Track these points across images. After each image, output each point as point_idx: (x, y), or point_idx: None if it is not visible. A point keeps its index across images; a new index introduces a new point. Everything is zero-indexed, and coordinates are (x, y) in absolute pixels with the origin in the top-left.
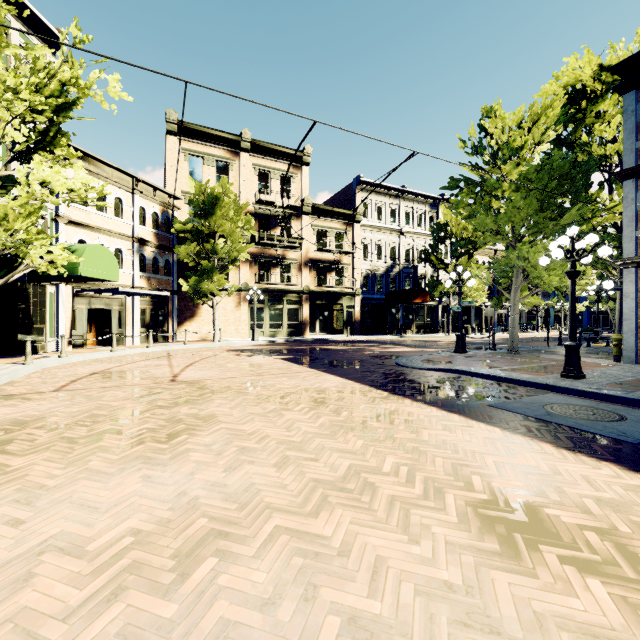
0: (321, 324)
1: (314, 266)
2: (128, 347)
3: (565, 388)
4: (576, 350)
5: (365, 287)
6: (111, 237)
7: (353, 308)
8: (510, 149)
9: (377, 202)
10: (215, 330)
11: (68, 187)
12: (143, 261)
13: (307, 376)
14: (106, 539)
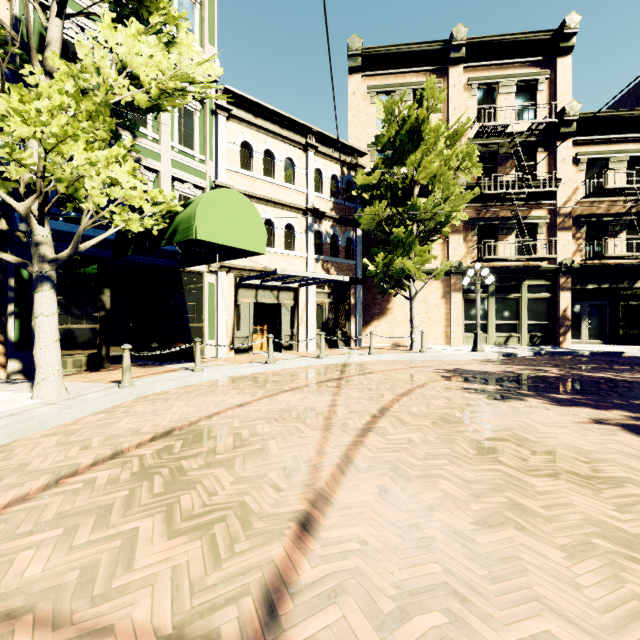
0: (592, 325)
1: (580, 224)
2: (297, 354)
3: None
4: None
5: None
6: (280, 210)
7: None
8: None
9: None
10: (413, 333)
11: (157, 66)
12: (319, 241)
13: None
14: None
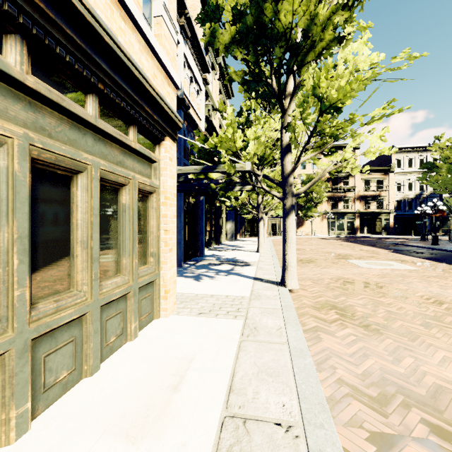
0: (367, 229)
1: (362, 199)
2: None
3: (419, 246)
4: (435, 237)
5: (398, 208)
6: None
7: (389, 220)
8: (444, 156)
9: (408, 157)
10: (312, 231)
11: None
12: None
13: (344, 243)
14: (313, 247)
